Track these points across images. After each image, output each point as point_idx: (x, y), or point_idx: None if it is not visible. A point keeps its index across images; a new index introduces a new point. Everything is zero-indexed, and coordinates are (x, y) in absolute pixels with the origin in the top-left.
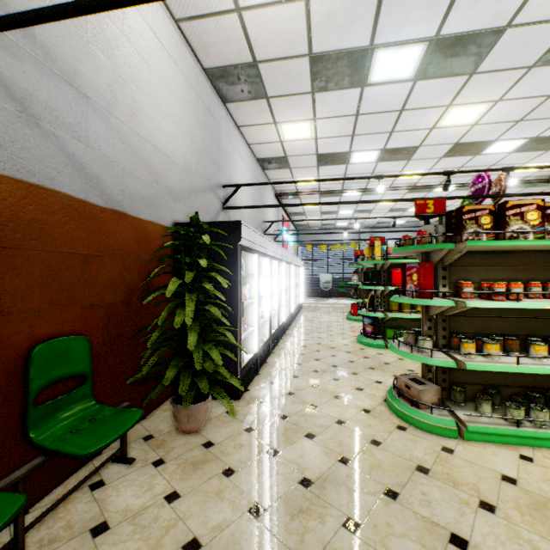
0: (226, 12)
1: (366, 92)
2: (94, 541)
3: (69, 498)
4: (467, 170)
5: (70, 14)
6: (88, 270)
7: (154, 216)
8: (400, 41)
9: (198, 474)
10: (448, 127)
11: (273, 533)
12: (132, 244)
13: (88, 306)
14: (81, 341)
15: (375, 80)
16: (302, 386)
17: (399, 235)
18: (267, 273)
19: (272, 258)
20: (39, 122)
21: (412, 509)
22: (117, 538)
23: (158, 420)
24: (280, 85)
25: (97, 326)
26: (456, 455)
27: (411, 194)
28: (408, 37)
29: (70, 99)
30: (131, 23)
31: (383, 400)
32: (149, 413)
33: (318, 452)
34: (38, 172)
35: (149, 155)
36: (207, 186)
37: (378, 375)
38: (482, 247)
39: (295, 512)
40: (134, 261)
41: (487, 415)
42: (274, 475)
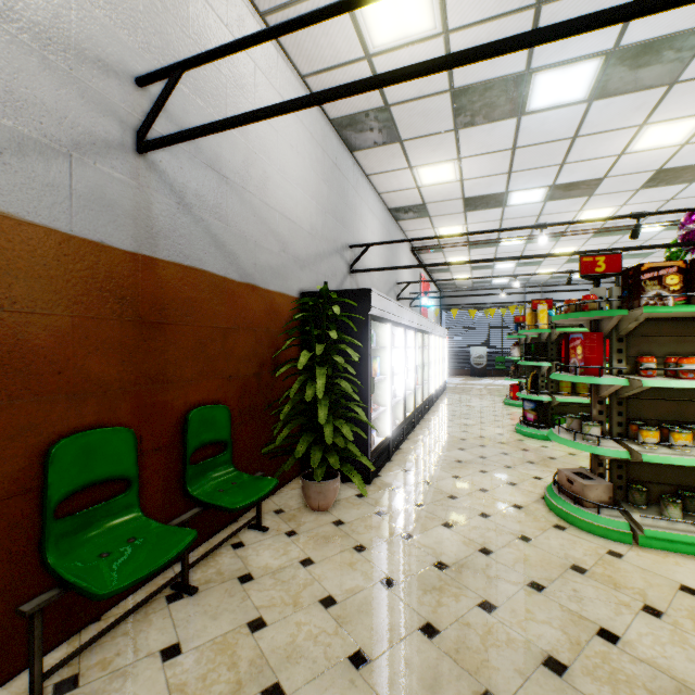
0: (355, 61)
1: (524, 121)
2: (242, 586)
3: (216, 553)
4: (665, 210)
5: (230, 127)
6: (227, 343)
7: (281, 287)
8: (565, 60)
9: (330, 547)
10: (644, 151)
11: (405, 602)
12: (263, 316)
13: (227, 377)
14: (223, 410)
15: (536, 107)
16: (441, 476)
17: (583, 294)
18: (401, 346)
19: (407, 327)
20: (191, 210)
21: (559, 602)
22: (261, 586)
23: (287, 497)
24: (416, 126)
25: (234, 397)
26: (625, 560)
27: (597, 239)
28: (576, 54)
29: (214, 183)
30: (262, 94)
31: (541, 498)
32: (278, 490)
33: (456, 541)
34: (191, 255)
35: (278, 224)
36: (333, 249)
37: (538, 470)
38: (667, 314)
39: (428, 588)
40: (264, 334)
41: (672, 519)
42: (407, 556)
